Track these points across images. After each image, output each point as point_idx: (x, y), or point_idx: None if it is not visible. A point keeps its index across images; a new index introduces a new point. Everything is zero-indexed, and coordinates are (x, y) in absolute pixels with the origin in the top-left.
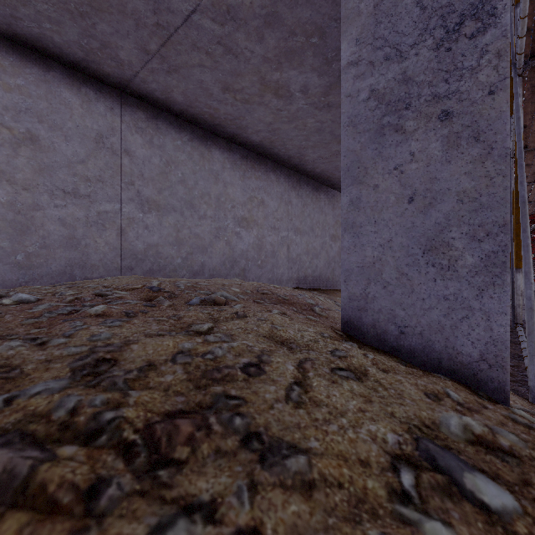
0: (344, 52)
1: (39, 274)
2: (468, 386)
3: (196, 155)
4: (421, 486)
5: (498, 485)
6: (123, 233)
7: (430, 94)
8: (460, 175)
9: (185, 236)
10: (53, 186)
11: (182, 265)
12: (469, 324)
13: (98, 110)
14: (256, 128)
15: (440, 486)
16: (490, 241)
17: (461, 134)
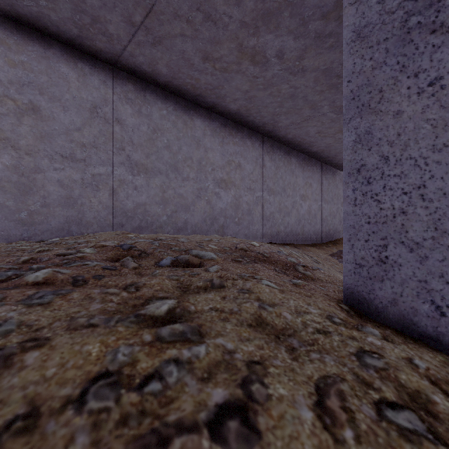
0: None
1: (40, 230)
2: None
3: (180, 124)
4: None
5: None
6: (114, 193)
7: None
8: None
9: (170, 196)
10: (53, 152)
11: (167, 222)
12: None
13: (92, 83)
14: (233, 96)
15: None
16: None
17: None
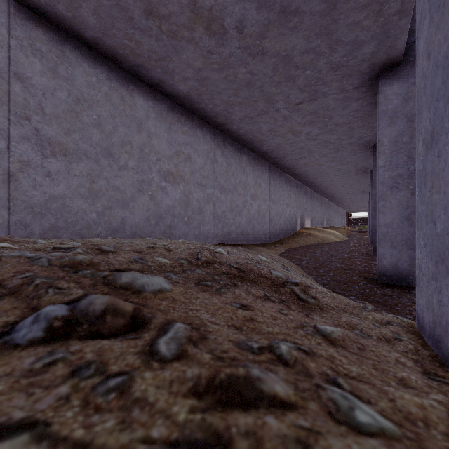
0: None
1: None
2: None
3: (116, 98)
4: None
5: None
6: (12, 180)
7: None
8: None
9: (102, 187)
10: None
11: (98, 221)
12: None
13: None
14: (183, 74)
15: None
16: None
17: None
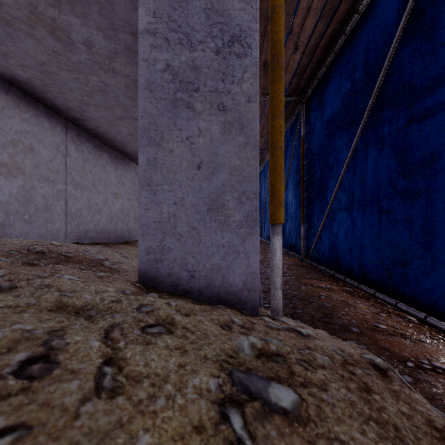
0: (142, 17)
1: None
2: (237, 309)
3: None
4: (248, 422)
5: (284, 385)
6: None
7: (212, 87)
8: (232, 154)
9: None
10: None
11: None
12: (237, 263)
13: None
14: (22, 61)
15: (259, 413)
16: (249, 204)
17: (233, 124)
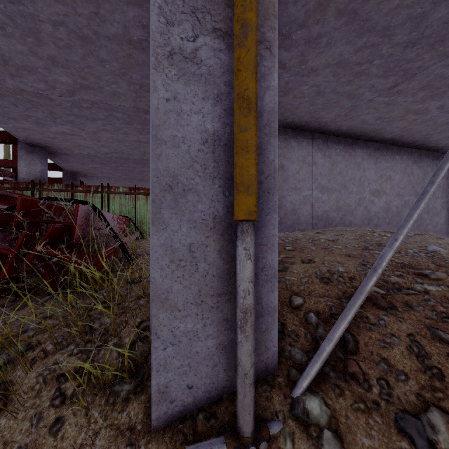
0: None
1: (284, 226)
2: None
3: (347, 156)
4: None
5: None
6: (313, 206)
7: None
8: None
9: (341, 205)
10: (288, 186)
11: (339, 222)
12: None
13: (303, 146)
14: (391, 131)
15: None
16: None
17: None
